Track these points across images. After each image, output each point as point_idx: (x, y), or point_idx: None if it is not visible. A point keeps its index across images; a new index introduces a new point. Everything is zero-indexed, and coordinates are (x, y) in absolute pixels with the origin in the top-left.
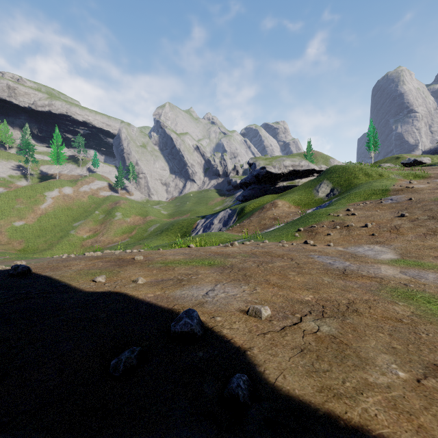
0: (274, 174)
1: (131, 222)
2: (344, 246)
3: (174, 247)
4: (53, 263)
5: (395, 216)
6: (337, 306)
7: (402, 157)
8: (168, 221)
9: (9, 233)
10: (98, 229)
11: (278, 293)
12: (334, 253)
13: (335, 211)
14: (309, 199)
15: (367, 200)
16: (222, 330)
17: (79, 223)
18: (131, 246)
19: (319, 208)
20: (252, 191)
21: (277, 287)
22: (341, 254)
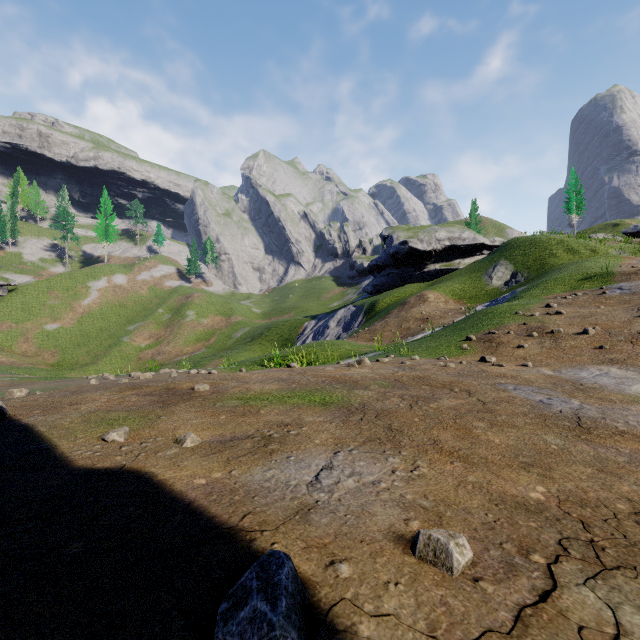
0: (421, 252)
1: (208, 325)
2: (553, 368)
3: (268, 363)
4: (55, 396)
5: (634, 316)
6: (615, 525)
7: (623, 223)
8: (261, 323)
9: (38, 341)
10: (162, 335)
11: (468, 480)
12: (540, 381)
13: (526, 308)
14: (477, 289)
15: (576, 289)
16: (355, 625)
17: (135, 326)
18: (207, 360)
19: (496, 303)
20: (387, 278)
21: (460, 459)
22: (555, 384)
